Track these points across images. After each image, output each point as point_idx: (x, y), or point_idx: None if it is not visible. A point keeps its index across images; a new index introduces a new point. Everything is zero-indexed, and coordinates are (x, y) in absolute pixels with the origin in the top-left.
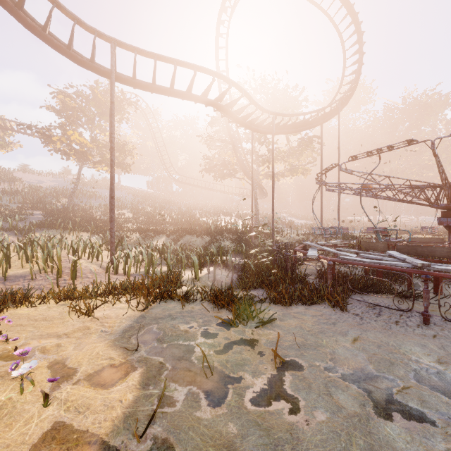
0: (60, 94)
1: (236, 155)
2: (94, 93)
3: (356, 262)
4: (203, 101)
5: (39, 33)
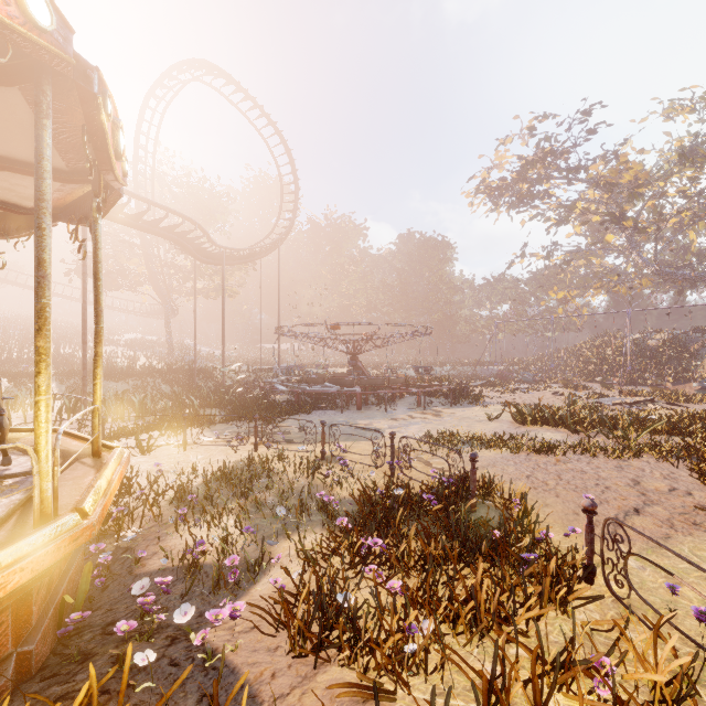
0: None
1: (147, 265)
2: None
3: (312, 391)
4: (166, 237)
5: None
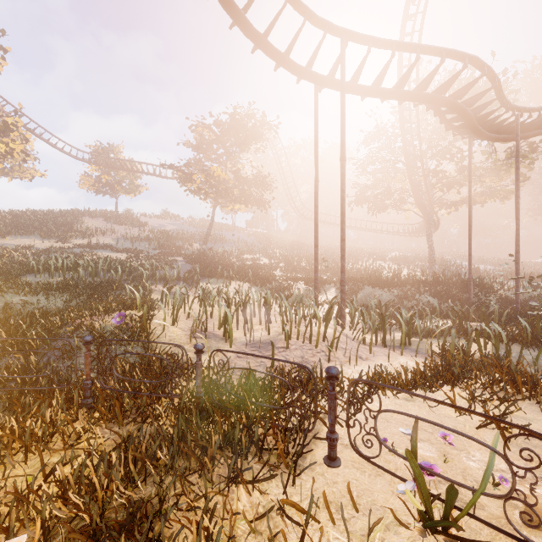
0: (198, 126)
1: (410, 179)
2: (235, 120)
3: None
4: (439, 100)
5: (260, 40)
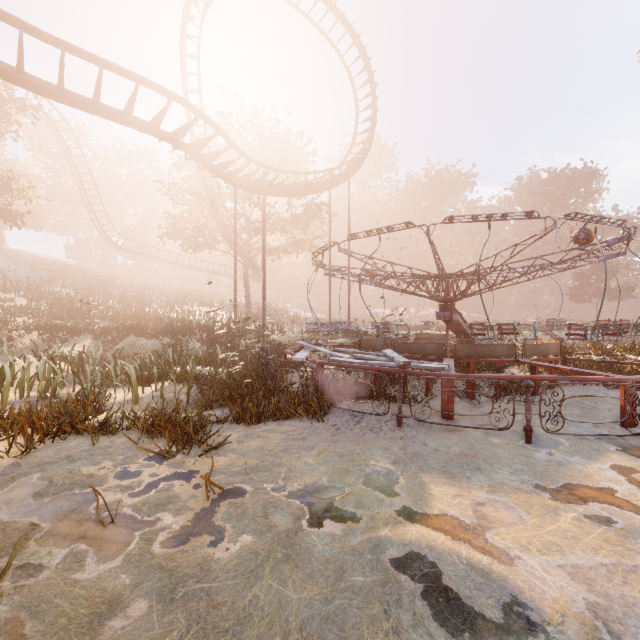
0: None
1: (216, 217)
2: None
3: (345, 364)
4: (152, 131)
5: None
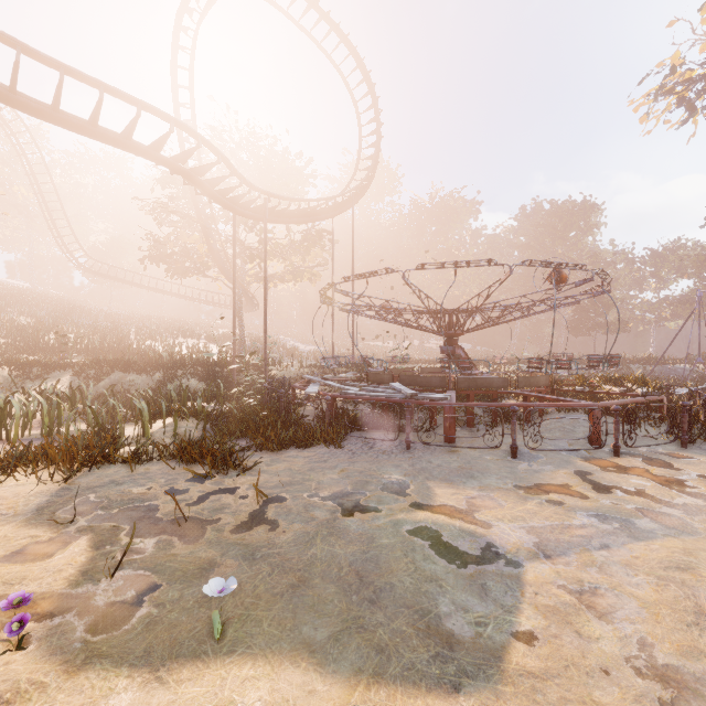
0: None
1: (208, 241)
2: None
3: (357, 396)
4: (152, 157)
5: None
